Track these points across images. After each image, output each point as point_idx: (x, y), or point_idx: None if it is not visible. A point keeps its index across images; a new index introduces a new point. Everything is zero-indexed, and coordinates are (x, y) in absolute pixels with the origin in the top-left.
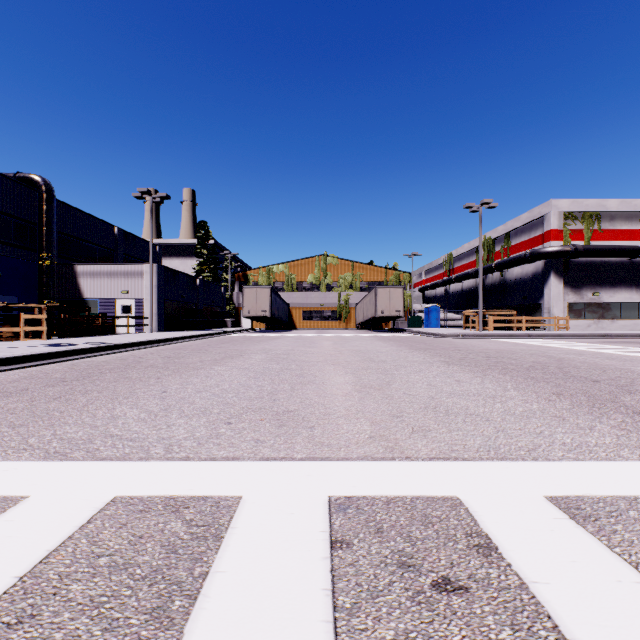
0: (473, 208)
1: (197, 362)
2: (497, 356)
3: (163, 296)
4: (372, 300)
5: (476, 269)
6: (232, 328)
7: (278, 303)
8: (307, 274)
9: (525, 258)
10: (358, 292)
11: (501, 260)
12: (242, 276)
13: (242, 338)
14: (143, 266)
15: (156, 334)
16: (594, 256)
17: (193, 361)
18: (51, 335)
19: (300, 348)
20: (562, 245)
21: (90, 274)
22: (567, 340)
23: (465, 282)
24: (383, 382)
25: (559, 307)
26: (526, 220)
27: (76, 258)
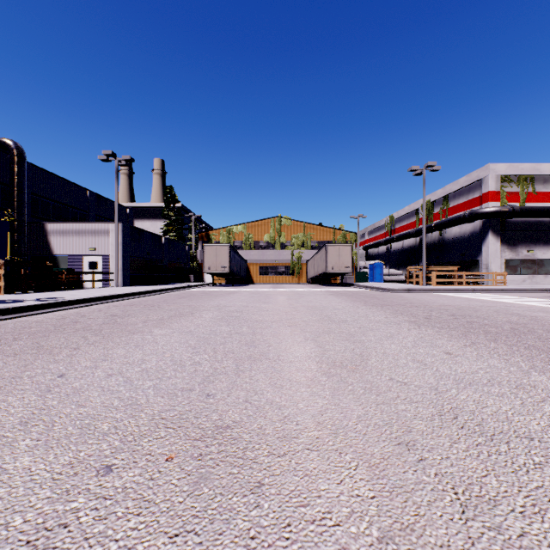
0: (417, 171)
1: (139, 322)
2: (462, 314)
3: (128, 253)
4: (323, 257)
5: (416, 229)
6: (195, 282)
7: (237, 260)
8: (263, 234)
9: (464, 218)
10: (309, 250)
11: (440, 220)
12: (205, 236)
13: (201, 292)
14: (109, 225)
15: (119, 289)
16: (529, 216)
17: (136, 321)
18: (9, 290)
19: (255, 304)
20: (500, 206)
21: (60, 232)
22: (512, 295)
23: (405, 241)
24: (355, 356)
25: (496, 263)
26: (464, 183)
27: (49, 218)
